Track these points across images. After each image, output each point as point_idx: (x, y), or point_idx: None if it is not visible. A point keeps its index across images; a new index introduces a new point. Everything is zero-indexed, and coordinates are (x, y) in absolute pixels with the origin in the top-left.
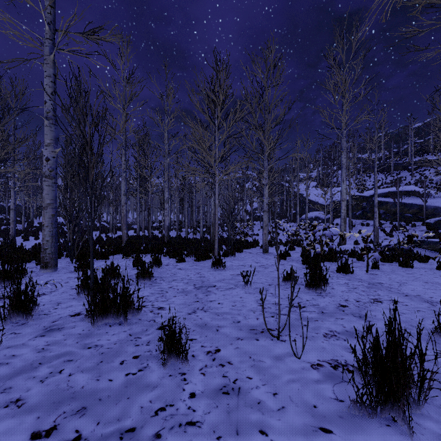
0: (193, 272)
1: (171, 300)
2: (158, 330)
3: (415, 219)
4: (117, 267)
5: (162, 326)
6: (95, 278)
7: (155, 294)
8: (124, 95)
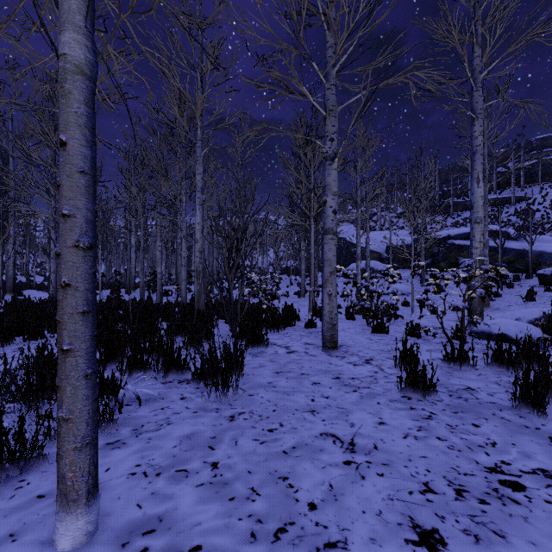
0: None
1: None
2: None
3: (512, 270)
4: None
5: None
6: None
7: None
8: None
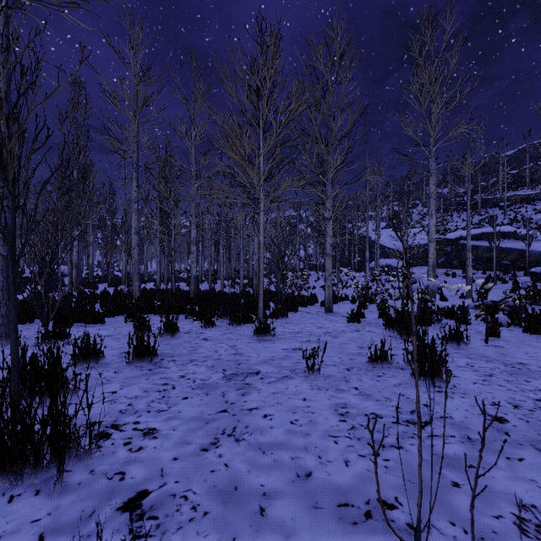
0: (225, 345)
1: (177, 407)
2: (120, 514)
3: (515, 268)
4: (94, 340)
5: (134, 496)
6: (34, 368)
7: (150, 393)
8: (135, 98)
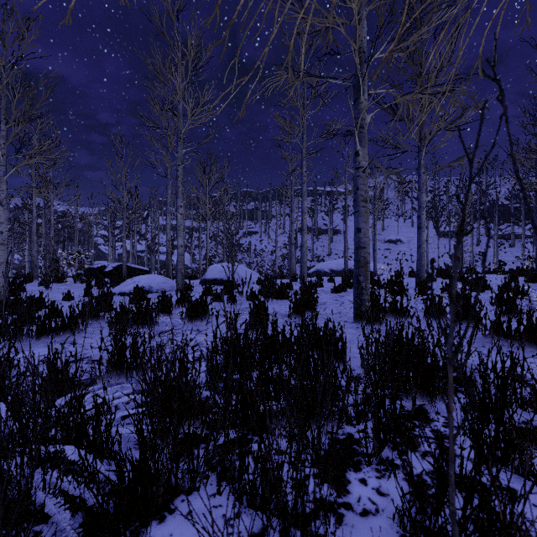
0: None
1: None
2: None
3: None
4: None
5: None
6: None
7: None
8: None
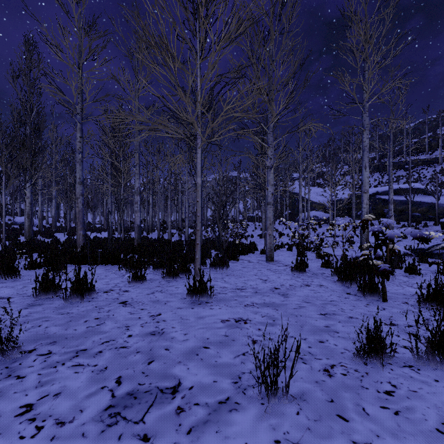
0: (146, 314)
1: None
2: None
3: (425, 218)
4: None
5: None
6: None
7: None
8: (79, 50)
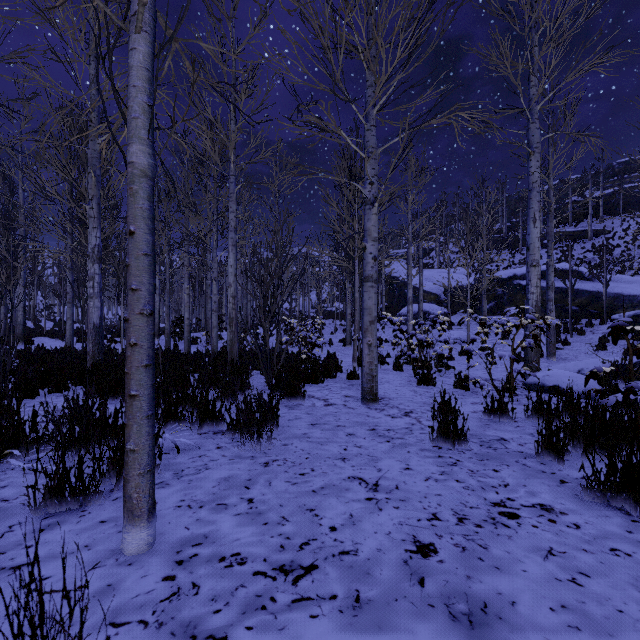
0: None
1: None
2: None
3: (585, 314)
4: None
5: None
6: None
7: None
8: None
